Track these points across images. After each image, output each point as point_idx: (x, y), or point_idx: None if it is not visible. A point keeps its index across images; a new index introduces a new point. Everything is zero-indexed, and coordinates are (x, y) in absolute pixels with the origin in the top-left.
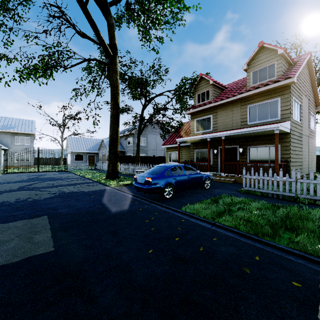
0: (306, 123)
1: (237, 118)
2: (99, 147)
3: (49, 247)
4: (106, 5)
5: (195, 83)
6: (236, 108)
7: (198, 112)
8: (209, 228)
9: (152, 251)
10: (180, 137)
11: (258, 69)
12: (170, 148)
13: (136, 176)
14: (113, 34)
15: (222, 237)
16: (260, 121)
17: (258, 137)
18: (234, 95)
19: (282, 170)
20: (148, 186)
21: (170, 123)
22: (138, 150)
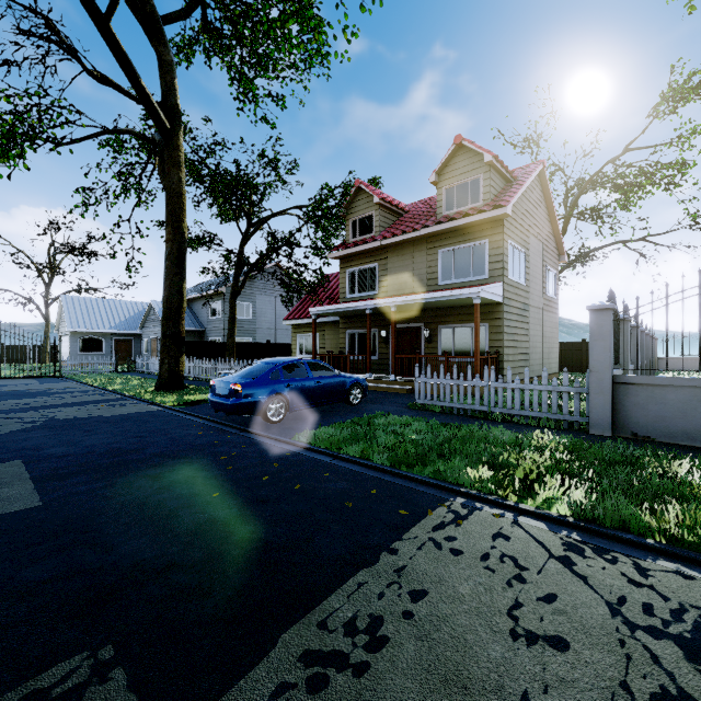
0: (537, 285)
1: (421, 272)
2: (143, 321)
3: (32, 502)
4: (155, 21)
5: (346, 199)
6: (420, 253)
7: (353, 255)
8: (326, 463)
9: (218, 494)
10: (319, 304)
11: (455, 185)
12: (300, 327)
13: (213, 382)
14: (172, 83)
15: (340, 472)
16: (458, 280)
17: (454, 308)
18: (416, 229)
19: (488, 368)
20: (235, 401)
21: (301, 274)
22: (233, 330)
